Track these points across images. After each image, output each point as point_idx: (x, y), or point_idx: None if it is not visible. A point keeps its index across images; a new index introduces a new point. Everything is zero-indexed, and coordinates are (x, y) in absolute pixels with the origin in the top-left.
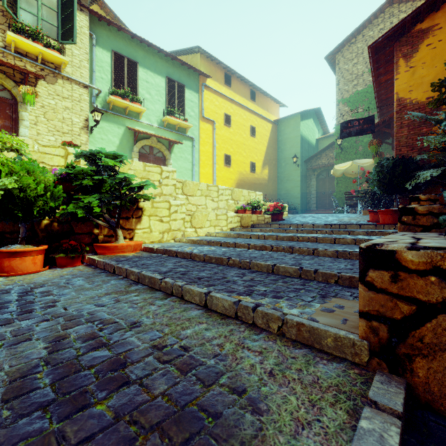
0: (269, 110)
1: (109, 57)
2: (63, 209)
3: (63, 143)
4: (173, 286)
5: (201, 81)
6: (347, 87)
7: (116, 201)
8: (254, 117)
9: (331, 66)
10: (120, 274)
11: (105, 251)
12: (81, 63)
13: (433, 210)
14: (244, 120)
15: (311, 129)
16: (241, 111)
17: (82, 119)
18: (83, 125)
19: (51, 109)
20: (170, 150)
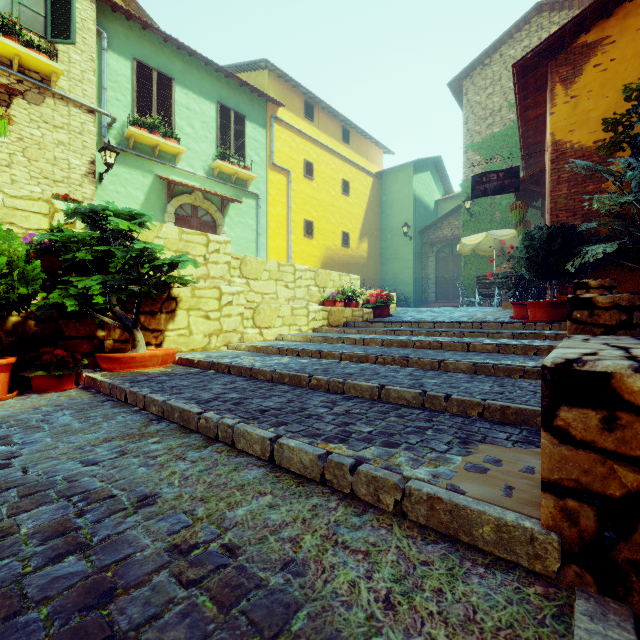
0: (369, 157)
1: (128, 68)
2: (45, 298)
3: (55, 196)
4: (219, 426)
5: (270, 112)
6: (479, 127)
7: (133, 287)
8: (348, 167)
9: (456, 97)
10: (134, 404)
11: (115, 365)
12: (83, 75)
13: (621, 302)
14: (333, 170)
15: (429, 186)
16: (329, 157)
17: (85, 161)
18: (87, 170)
19: (35, 144)
20: (223, 212)
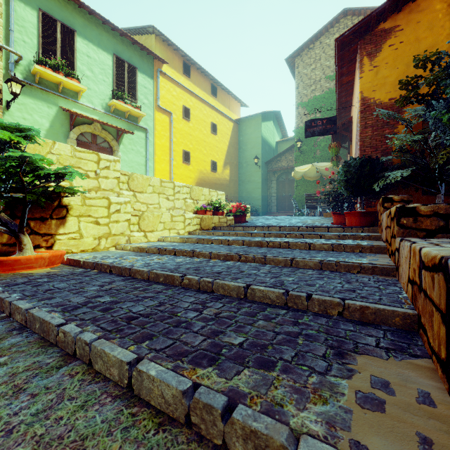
0: (230, 108)
1: (34, 16)
2: None
3: None
4: (76, 342)
5: (157, 67)
6: (306, 91)
7: (16, 194)
8: (215, 113)
9: (291, 69)
10: (2, 310)
11: None
12: None
13: (439, 211)
14: (204, 115)
15: (272, 131)
16: (201, 105)
17: None
18: None
19: None
20: (118, 141)
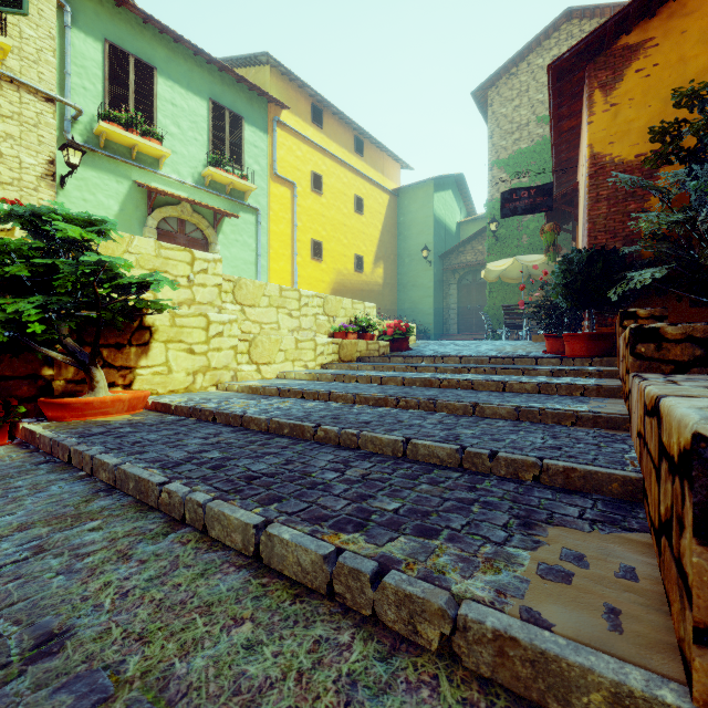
0: (384, 172)
1: (98, 51)
2: None
3: (1, 201)
4: (186, 504)
5: (272, 114)
6: (505, 142)
7: (88, 312)
8: (361, 181)
9: (480, 108)
10: (80, 468)
11: (64, 413)
12: (39, 55)
13: (694, 333)
14: (344, 185)
15: (450, 206)
16: (340, 169)
17: (42, 160)
18: (44, 172)
19: None
20: (216, 228)
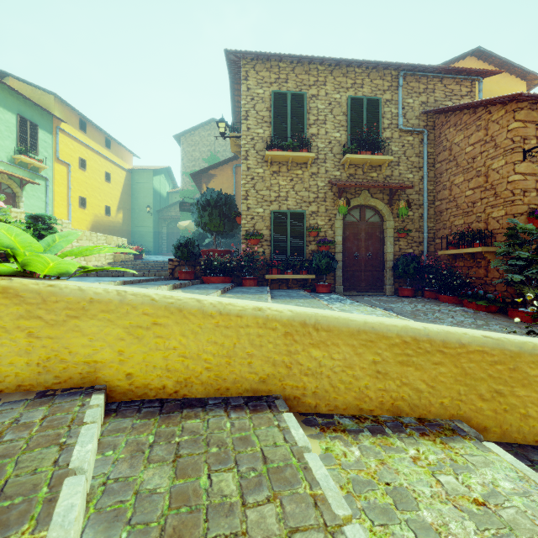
0: (124, 158)
1: None
2: None
3: None
4: (119, 274)
5: (56, 124)
6: (189, 164)
7: None
8: (109, 164)
9: (178, 142)
10: (81, 276)
11: None
12: None
13: None
14: (99, 165)
15: (163, 183)
16: (96, 156)
17: None
18: None
19: None
20: (22, 188)
